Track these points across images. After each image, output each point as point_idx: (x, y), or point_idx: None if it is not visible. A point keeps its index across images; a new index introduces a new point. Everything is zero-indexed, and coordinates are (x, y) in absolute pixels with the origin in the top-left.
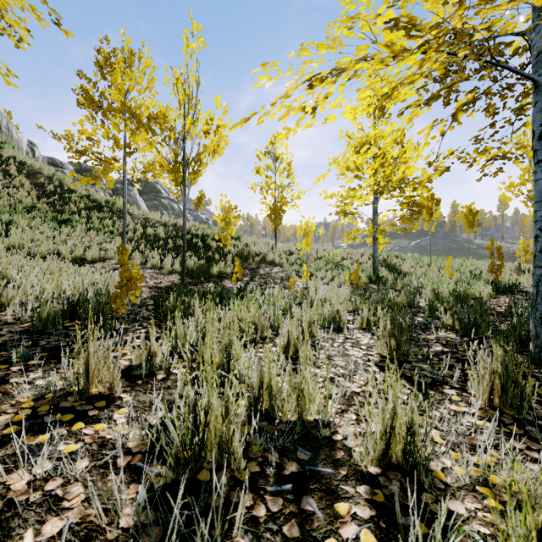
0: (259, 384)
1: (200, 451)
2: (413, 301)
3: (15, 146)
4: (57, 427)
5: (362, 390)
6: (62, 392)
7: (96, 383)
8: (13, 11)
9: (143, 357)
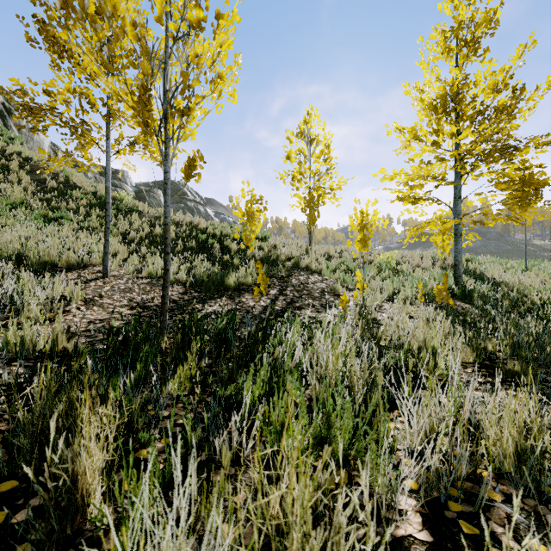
0: None
1: None
2: None
3: (36, 148)
4: None
5: None
6: None
7: None
8: None
9: None
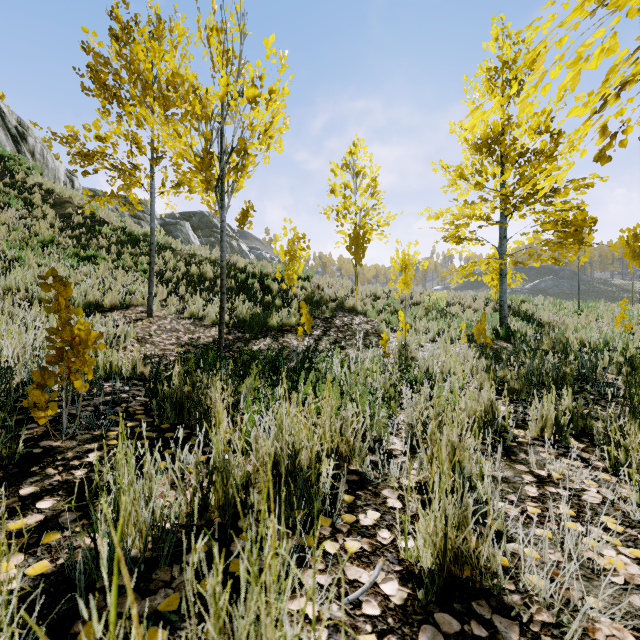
0: None
1: None
2: (595, 373)
3: (51, 176)
4: None
5: None
6: None
7: None
8: None
9: None
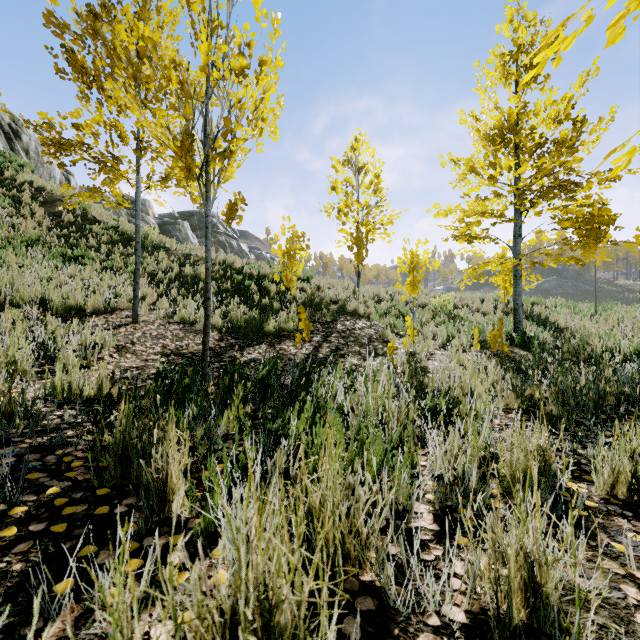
0: None
1: None
2: (639, 391)
3: (46, 175)
4: None
5: None
6: None
7: None
8: None
9: None
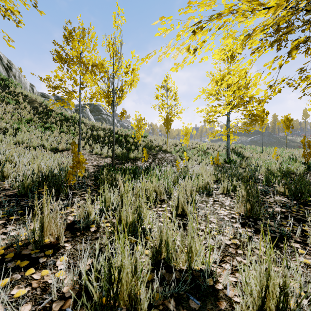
0: (159, 241)
1: (114, 302)
2: (254, 175)
3: (23, 87)
4: (9, 277)
5: (232, 243)
6: (25, 241)
7: (48, 235)
8: (10, 0)
9: (83, 215)
